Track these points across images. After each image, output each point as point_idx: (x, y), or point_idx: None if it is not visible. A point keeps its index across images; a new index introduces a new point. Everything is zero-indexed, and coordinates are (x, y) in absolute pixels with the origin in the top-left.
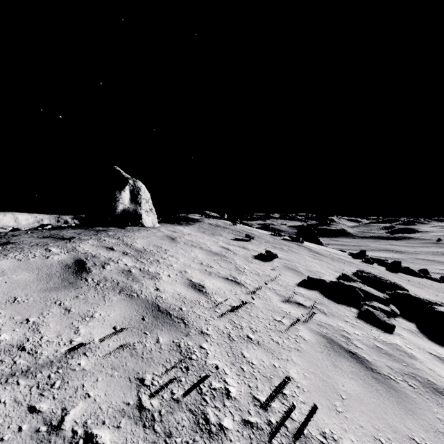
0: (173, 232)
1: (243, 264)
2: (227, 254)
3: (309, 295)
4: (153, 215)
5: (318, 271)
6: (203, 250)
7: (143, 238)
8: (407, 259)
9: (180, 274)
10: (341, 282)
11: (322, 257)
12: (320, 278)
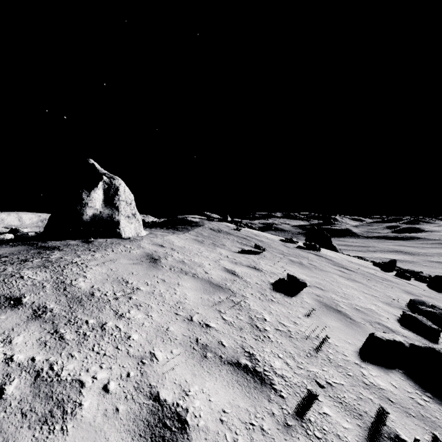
0: (158, 246)
1: (260, 308)
2: (234, 286)
3: (395, 391)
4: (137, 221)
5: (367, 308)
6: (197, 279)
7: (104, 265)
8: (420, 261)
9: (137, 371)
10: (436, 351)
11: (352, 273)
12: (394, 339)
